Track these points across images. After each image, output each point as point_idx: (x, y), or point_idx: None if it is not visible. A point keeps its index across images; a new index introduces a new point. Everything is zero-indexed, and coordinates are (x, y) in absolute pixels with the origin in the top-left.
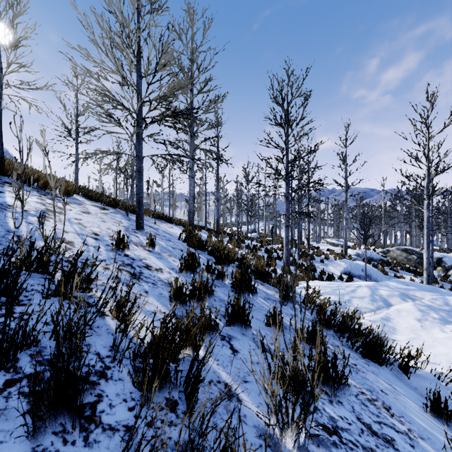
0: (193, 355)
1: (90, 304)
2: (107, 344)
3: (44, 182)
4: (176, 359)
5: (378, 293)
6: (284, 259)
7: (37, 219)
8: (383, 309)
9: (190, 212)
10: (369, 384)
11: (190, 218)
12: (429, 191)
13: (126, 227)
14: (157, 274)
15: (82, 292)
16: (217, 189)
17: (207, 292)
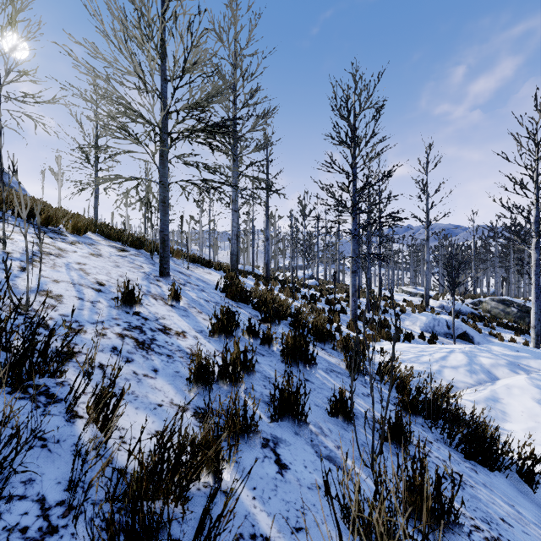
0: (213, 485)
1: (57, 397)
2: (65, 475)
3: (46, 217)
4: (170, 523)
5: (477, 361)
6: (351, 313)
7: (20, 264)
8: (486, 384)
9: (232, 255)
10: (484, 509)
11: (232, 262)
12: (538, 226)
13: (147, 274)
14: (176, 340)
15: (50, 376)
16: (267, 226)
17: (245, 367)
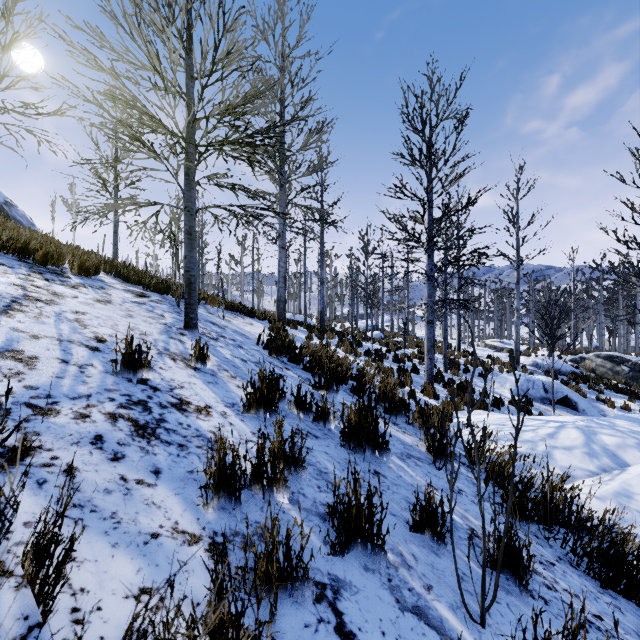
0: None
1: None
2: None
3: (44, 253)
4: None
5: (598, 441)
6: (426, 374)
7: None
8: (612, 473)
9: (279, 301)
10: None
11: (279, 310)
12: None
13: (168, 326)
14: (195, 420)
15: None
16: (322, 266)
17: (291, 460)
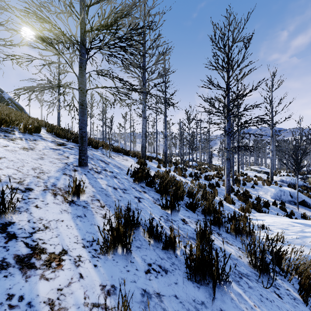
0: None
1: None
2: None
3: None
4: None
5: None
6: (225, 188)
7: None
8: None
9: (142, 147)
10: None
11: (142, 151)
12: None
13: (67, 164)
14: (35, 283)
15: None
16: (165, 128)
17: None
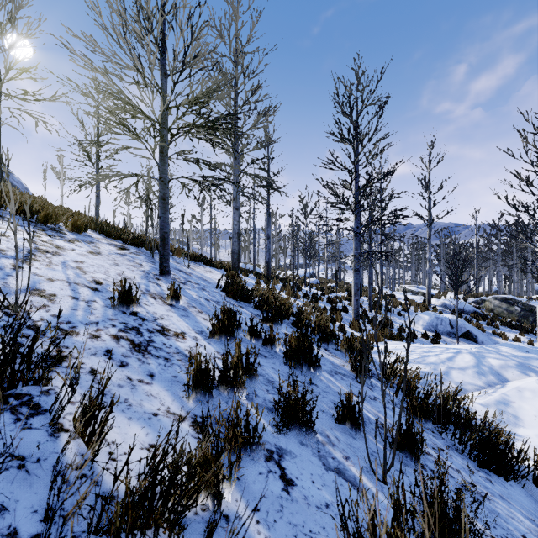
0: (212, 508)
1: (41, 407)
2: (44, 502)
3: (45, 214)
4: None
5: (486, 363)
6: (353, 312)
7: (14, 262)
8: (495, 387)
9: (234, 253)
10: (504, 525)
11: (234, 260)
12: None
13: (146, 272)
14: (175, 342)
15: (34, 384)
16: (268, 224)
17: (247, 370)
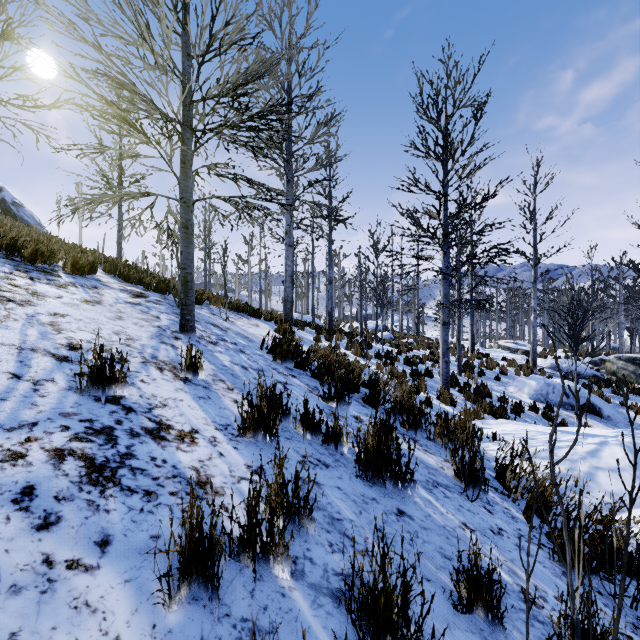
0: None
1: None
2: None
3: (33, 250)
4: None
5: None
6: (441, 378)
7: None
8: None
9: (286, 301)
10: None
11: (286, 310)
12: None
13: (162, 329)
14: (174, 453)
15: None
16: (330, 265)
17: (294, 511)
